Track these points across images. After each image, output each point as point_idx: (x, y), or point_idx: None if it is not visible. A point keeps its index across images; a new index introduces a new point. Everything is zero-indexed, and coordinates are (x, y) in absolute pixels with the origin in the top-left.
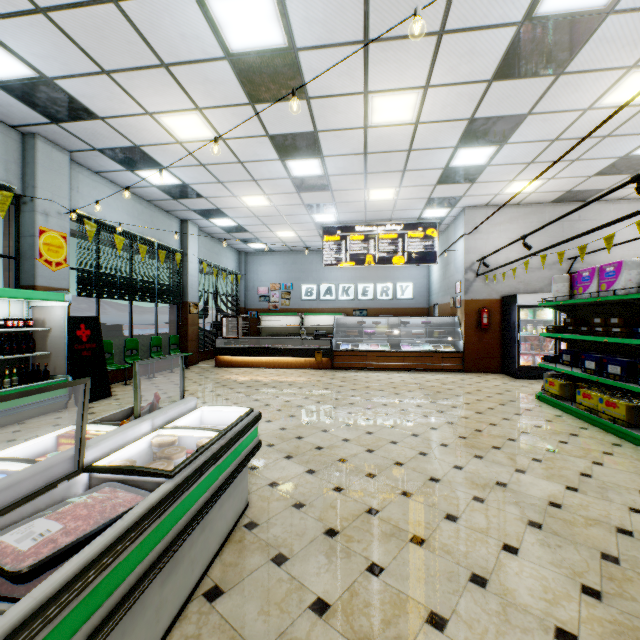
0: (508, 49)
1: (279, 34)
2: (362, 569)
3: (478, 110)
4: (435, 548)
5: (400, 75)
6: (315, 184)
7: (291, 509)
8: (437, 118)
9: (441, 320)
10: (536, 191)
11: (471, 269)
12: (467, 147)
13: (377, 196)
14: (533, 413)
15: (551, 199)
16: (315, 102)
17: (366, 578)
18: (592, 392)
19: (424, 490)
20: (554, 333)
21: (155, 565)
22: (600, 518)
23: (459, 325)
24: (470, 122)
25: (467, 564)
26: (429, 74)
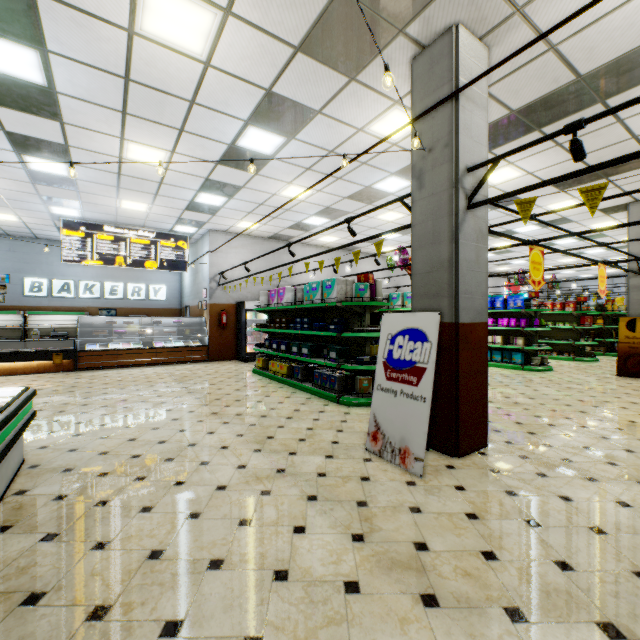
0: (225, 153)
1: (40, 77)
2: (128, 458)
3: (211, 175)
4: (172, 442)
5: (152, 139)
6: (58, 181)
7: (67, 453)
8: (183, 171)
9: (191, 320)
10: (257, 229)
11: (215, 280)
12: (207, 193)
13: (130, 206)
14: (247, 380)
15: (268, 236)
16: (70, 127)
17: (131, 460)
18: (276, 362)
19: (168, 425)
20: (260, 328)
21: (3, 454)
22: (257, 414)
23: (206, 324)
24: (207, 180)
25: (188, 442)
26: (175, 146)
